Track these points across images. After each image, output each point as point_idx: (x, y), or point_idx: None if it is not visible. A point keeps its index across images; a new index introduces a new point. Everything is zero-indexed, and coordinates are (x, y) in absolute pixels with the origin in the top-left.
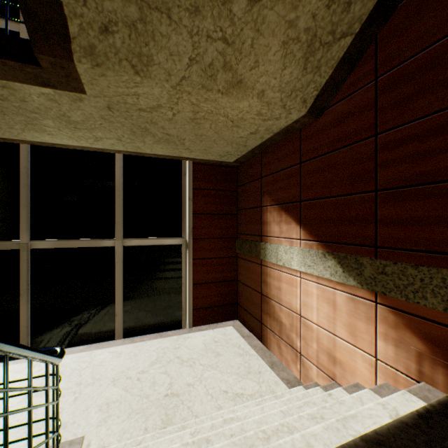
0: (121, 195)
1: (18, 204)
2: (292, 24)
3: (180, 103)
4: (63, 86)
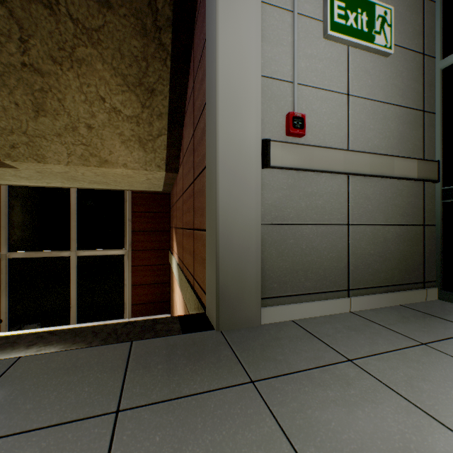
0: (75, 218)
1: (0, 226)
2: (121, 134)
3: (79, 170)
4: (4, 167)
